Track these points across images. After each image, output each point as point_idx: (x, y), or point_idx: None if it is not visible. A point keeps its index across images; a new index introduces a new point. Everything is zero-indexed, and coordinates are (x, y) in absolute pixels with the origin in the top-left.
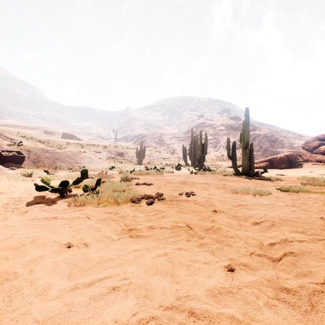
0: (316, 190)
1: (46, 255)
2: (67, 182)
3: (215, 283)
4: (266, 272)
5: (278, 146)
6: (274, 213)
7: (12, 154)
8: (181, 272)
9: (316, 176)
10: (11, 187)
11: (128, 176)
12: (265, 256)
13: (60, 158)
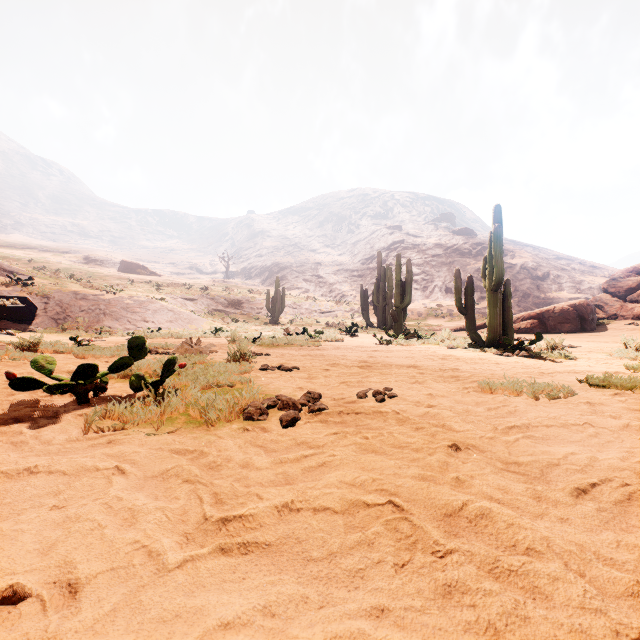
0: None
1: None
2: (93, 368)
3: None
4: None
5: (550, 288)
6: (613, 454)
7: (11, 302)
8: None
9: None
10: None
11: (244, 351)
12: None
13: (110, 312)
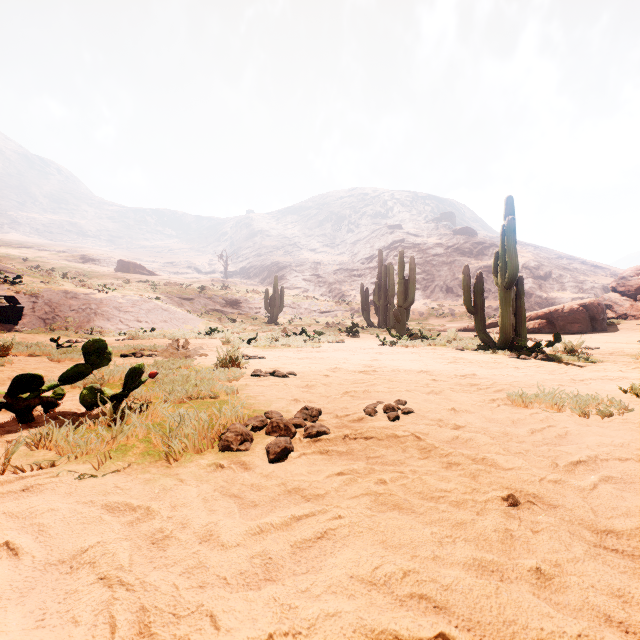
0: None
1: None
2: (35, 379)
3: None
4: None
5: (553, 287)
6: None
7: None
8: None
9: None
10: None
11: (235, 355)
12: None
13: (101, 311)
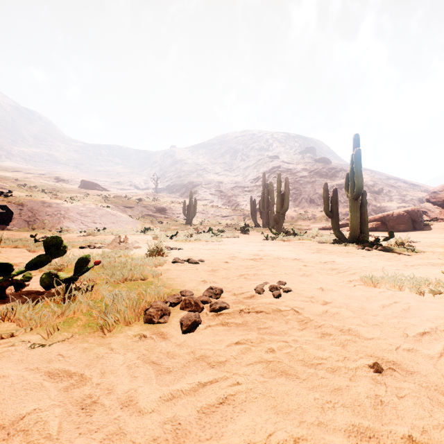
0: None
1: None
2: (7, 266)
3: None
4: None
5: (384, 199)
6: None
7: None
8: None
9: None
10: None
11: (160, 247)
12: None
13: (68, 216)
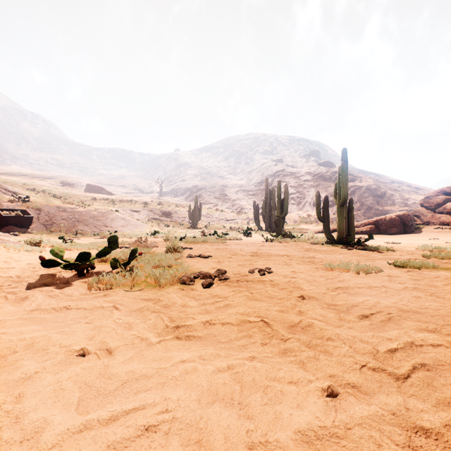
0: (445, 266)
1: (47, 368)
2: (88, 254)
3: (309, 420)
4: (389, 399)
5: (386, 203)
6: (389, 300)
7: (15, 213)
8: (255, 399)
9: (442, 245)
10: (10, 261)
11: (176, 246)
12: (384, 370)
13: (82, 220)
